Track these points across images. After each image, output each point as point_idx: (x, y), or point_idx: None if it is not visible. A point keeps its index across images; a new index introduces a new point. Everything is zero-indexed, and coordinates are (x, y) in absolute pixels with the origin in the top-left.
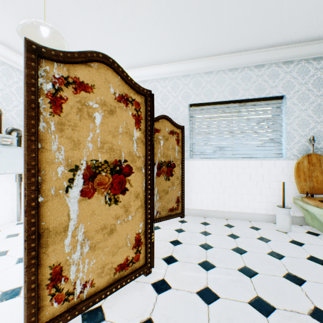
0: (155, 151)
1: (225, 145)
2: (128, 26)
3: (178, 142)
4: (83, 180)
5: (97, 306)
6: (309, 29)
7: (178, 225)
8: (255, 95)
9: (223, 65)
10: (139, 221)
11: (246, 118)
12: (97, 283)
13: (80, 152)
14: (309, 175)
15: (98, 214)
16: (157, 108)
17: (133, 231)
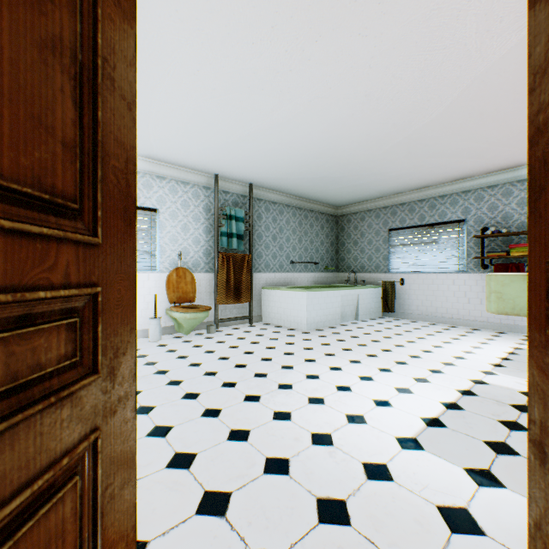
0: None
1: None
2: None
3: None
4: None
5: None
6: (175, 158)
7: None
8: None
9: None
10: None
11: None
12: None
13: None
14: (178, 287)
15: None
16: None
17: None
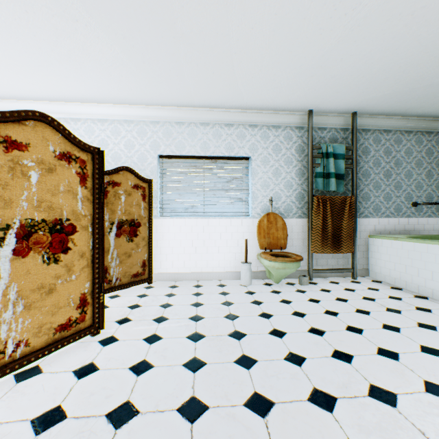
0: (114, 208)
1: (198, 203)
2: (77, 61)
3: (145, 197)
4: (16, 239)
5: (33, 366)
6: (264, 101)
7: (143, 291)
8: (226, 153)
9: (195, 118)
10: (85, 281)
11: (217, 176)
12: (34, 343)
13: (13, 211)
14: (268, 233)
15: (35, 274)
16: (120, 155)
17: (78, 291)
